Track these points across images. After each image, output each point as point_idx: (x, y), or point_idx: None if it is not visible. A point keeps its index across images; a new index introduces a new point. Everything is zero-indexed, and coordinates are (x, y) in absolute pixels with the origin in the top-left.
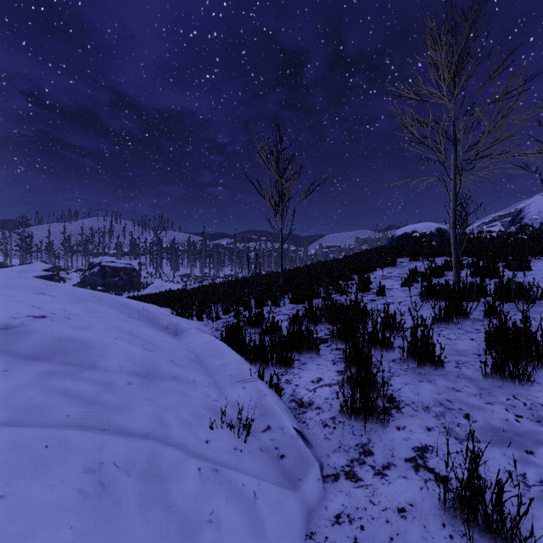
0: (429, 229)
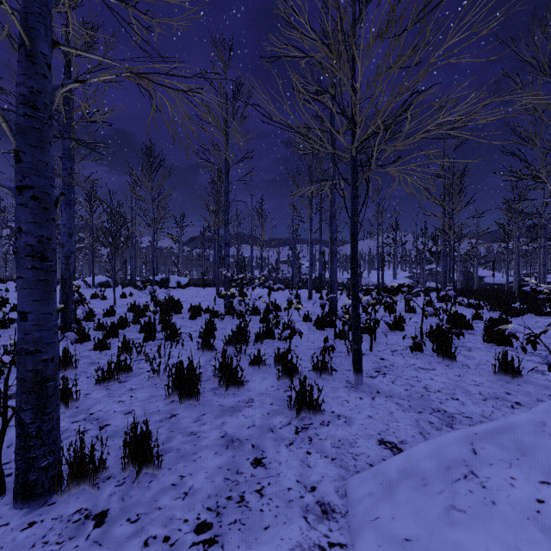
0: None
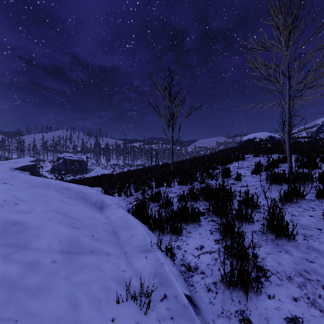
0: (264, 136)
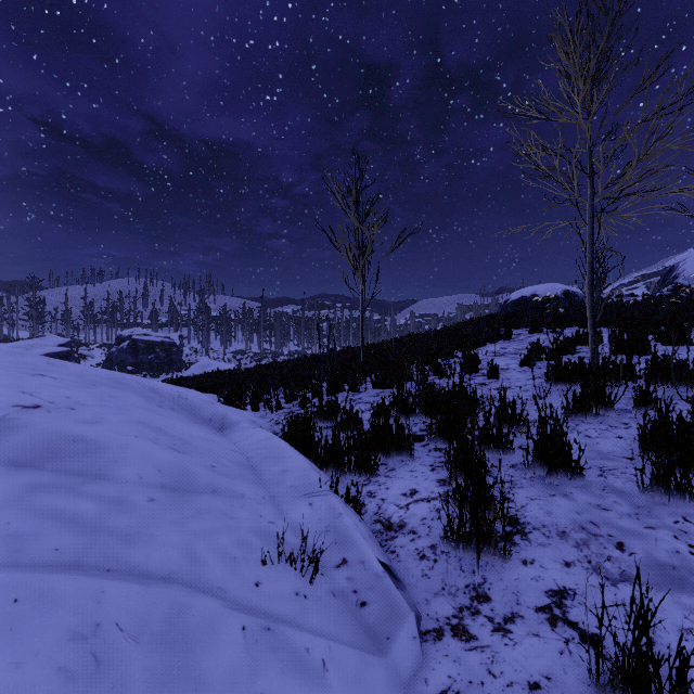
0: (554, 292)
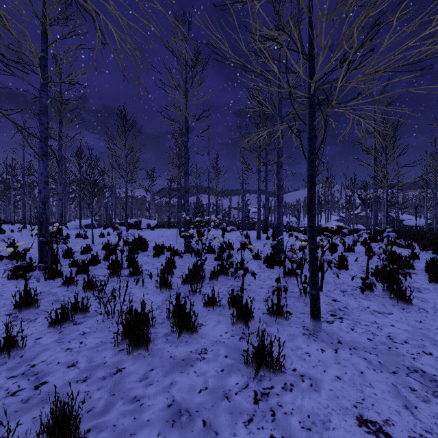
0: None
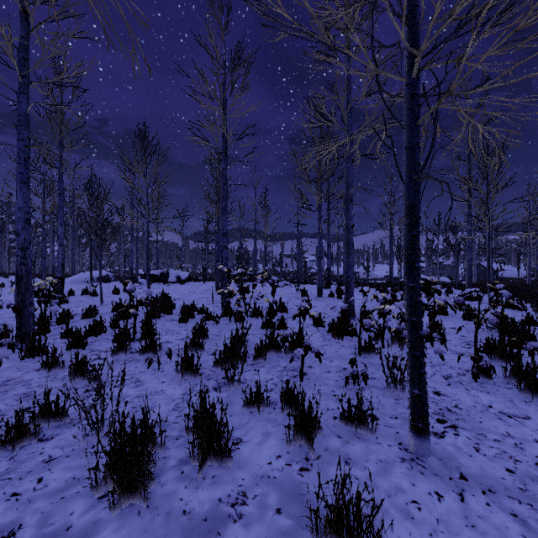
0: None
